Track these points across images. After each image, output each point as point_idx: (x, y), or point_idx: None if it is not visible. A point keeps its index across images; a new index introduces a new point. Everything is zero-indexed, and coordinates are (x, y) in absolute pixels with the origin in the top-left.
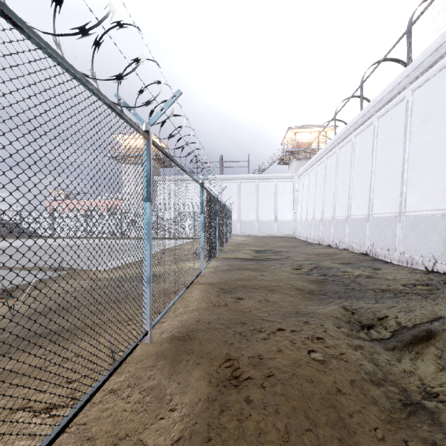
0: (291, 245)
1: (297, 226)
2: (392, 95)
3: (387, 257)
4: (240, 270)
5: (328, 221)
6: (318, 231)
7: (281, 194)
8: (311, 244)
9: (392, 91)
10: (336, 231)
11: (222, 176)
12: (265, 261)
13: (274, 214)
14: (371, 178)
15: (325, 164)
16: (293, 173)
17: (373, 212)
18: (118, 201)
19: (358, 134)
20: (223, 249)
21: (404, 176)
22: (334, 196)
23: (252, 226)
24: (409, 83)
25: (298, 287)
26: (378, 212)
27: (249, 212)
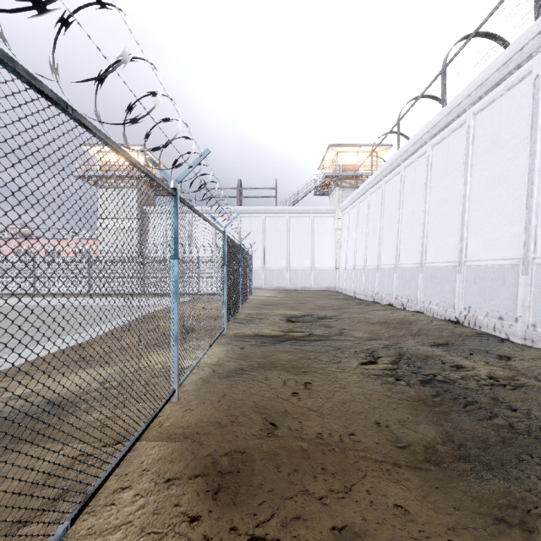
0: (337, 305)
1: (340, 276)
2: (505, 73)
3: (498, 330)
4: (262, 370)
5: (388, 270)
6: (372, 283)
7: (320, 234)
8: (364, 303)
9: (506, 65)
10: (402, 285)
11: (241, 208)
12: (307, 343)
13: (310, 260)
14: (463, 206)
15: (383, 190)
16: (334, 206)
17: (467, 257)
18: (92, 241)
19: (438, 144)
20: (237, 316)
21: (533, 199)
22: (397, 234)
23: (281, 276)
24: (540, 46)
25: (396, 430)
26: (478, 257)
27: (277, 257)
